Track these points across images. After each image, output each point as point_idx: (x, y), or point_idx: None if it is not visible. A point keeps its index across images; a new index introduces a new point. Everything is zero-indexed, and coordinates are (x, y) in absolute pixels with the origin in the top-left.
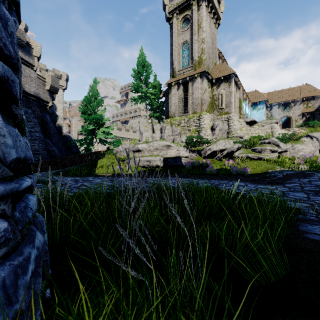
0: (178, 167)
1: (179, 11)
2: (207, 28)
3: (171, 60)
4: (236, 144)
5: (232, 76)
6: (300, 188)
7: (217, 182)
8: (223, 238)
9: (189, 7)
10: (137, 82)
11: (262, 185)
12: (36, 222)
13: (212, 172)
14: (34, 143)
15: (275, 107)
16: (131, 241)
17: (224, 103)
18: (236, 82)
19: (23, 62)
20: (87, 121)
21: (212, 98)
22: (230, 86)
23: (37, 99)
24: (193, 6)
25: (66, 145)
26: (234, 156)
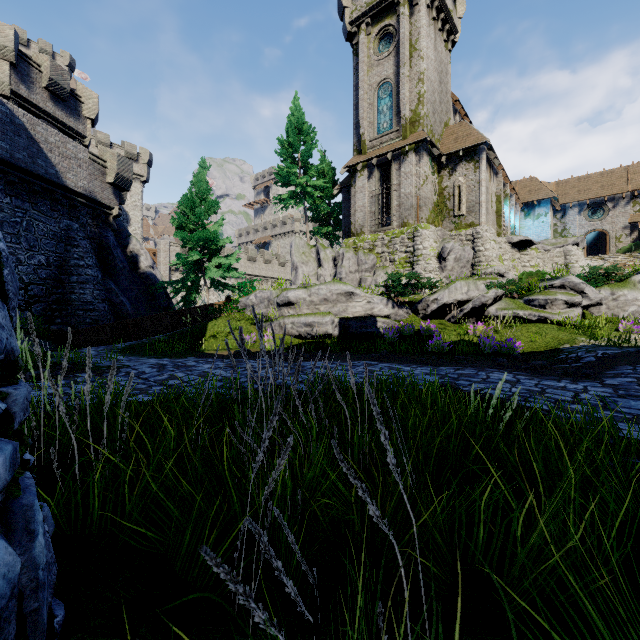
0: (370, 337)
1: (371, 18)
2: (429, 52)
3: (356, 118)
4: (491, 289)
5: (481, 149)
6: (639, 390)
7: (454, 372)
8: (506, 603)
9: (392, 9)
10: (286, 164)
11: (553, 381)
12: (13, 511)
13: (442, 349)
14: (84, 289)
15: (572, 212)
16: (243, 587)
17: (464, 204)
18: (491, 161)
19: (64, 130)
20: (187, 245)
21: (440, 195)
22: (478, 169)
23: (90, 202)
24: (400, 8)
25: (146, 293)
26: (488, 314)
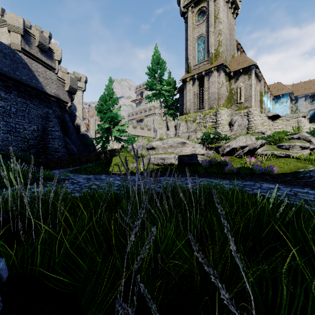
0: (194, 165)
1: (194, 4)
2: (224, 19)
3: (186, 55)
4: (259, 140)
5: (252, 68)
6: None
7: (241, 183)
8: None
9: None
10: (151, 79)
11: (299, 189)
12: None
13: (232, 171)
14: (54, 142)
15: (301, 100)
16: None
17: (243, 97)
18: (257, 74)
19: (46, 66)
20: (103, 120)
21: (230, 92)
22: (250, 78)
23: (57, 100)
24: None
25: (83, 143)
26: (257, 153)
